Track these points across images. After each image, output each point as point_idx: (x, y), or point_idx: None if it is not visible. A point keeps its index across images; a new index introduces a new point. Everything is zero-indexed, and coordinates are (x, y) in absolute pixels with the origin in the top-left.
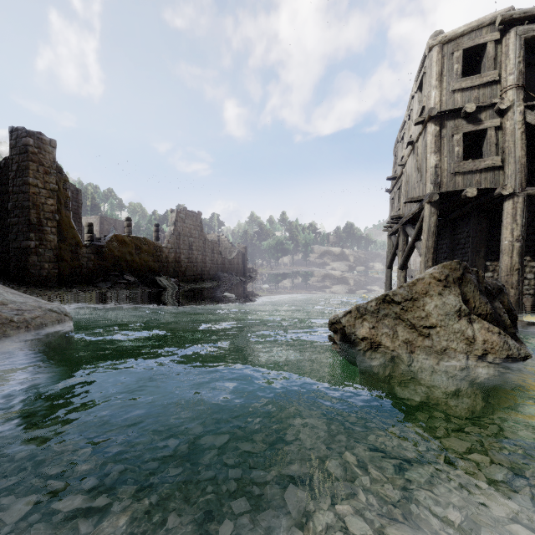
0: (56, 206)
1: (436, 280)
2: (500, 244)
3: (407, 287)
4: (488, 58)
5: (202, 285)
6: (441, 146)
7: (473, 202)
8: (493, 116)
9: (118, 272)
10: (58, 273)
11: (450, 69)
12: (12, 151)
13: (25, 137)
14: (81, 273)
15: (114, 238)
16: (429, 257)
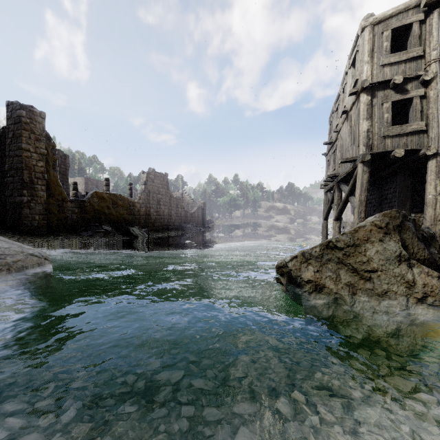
0: (45, 167)
1: (377, 227)
2: (423, 198)
3: (349, 234)
4: (414, 36)
5: (168, 234)
6: (372, 113)
7: (400, 162)
8: (418, 87)
9: (97, 223)
10: (47, 224)
11: (380, 47)
12: (8, 121)
13: (19, 109)
14: (66, 224)
15: (94, 195)
16: (362, 210)
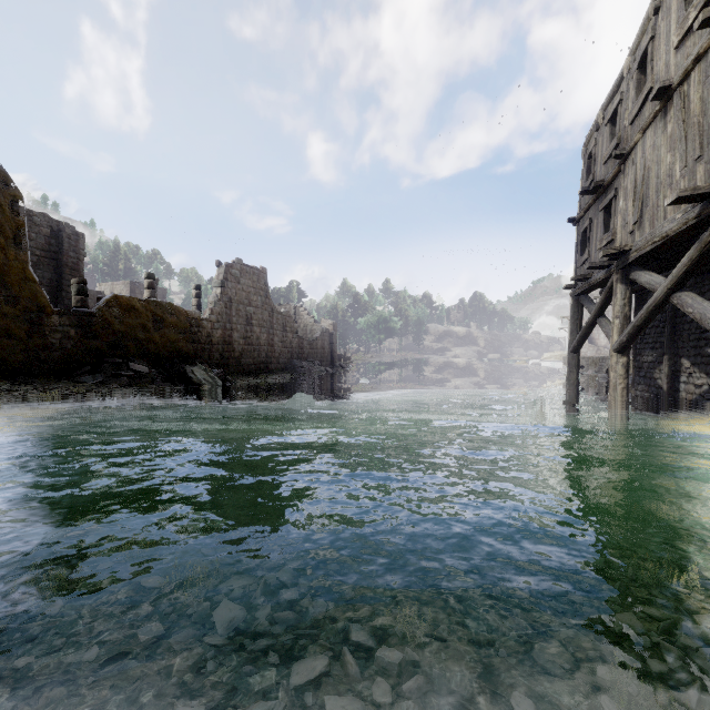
0: None
1: None
2: None
3: None
4: None
5: (266, 379)
6: None
7: None
8: None
9: (121, 357)
10: (2, 359)
11: None
12: None
13: None
14: (49, 359)
15: (113, 302)
16: None
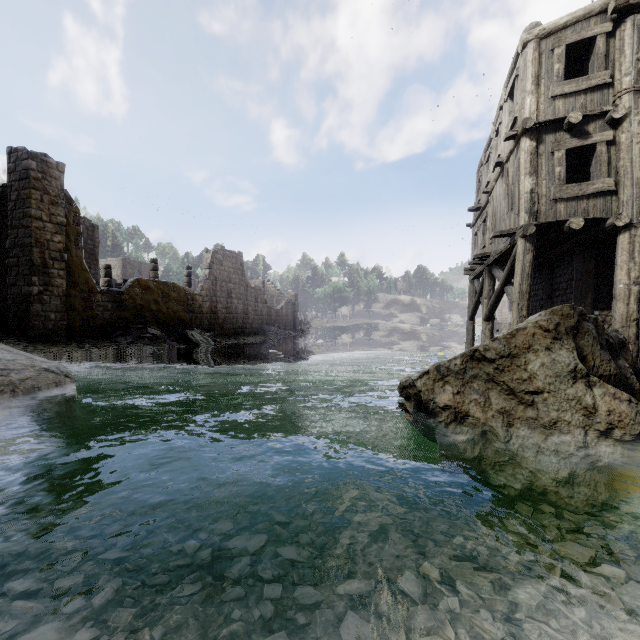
0: (64, 243)
1: (543, 330)
2: (611, 289)
3: (503, 339)
4: (598, 56)
5: (243, 340)
6: (538, 166)
7: (578, 237)
8: (604, 128)
9: (141, 324)
10: (68, 326)
11: (550, 70)
12: (10, 177)
13: (26, 159)
14: (95, 326)
15: (135, 283)
16: (523, 305)
